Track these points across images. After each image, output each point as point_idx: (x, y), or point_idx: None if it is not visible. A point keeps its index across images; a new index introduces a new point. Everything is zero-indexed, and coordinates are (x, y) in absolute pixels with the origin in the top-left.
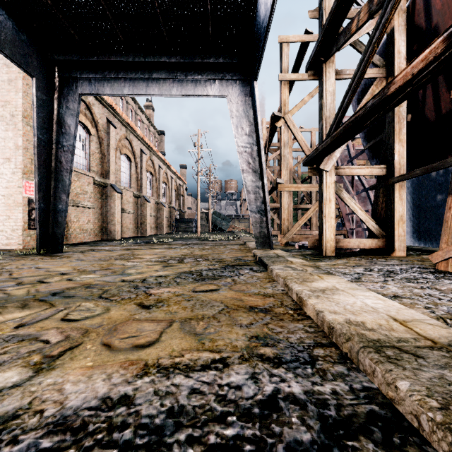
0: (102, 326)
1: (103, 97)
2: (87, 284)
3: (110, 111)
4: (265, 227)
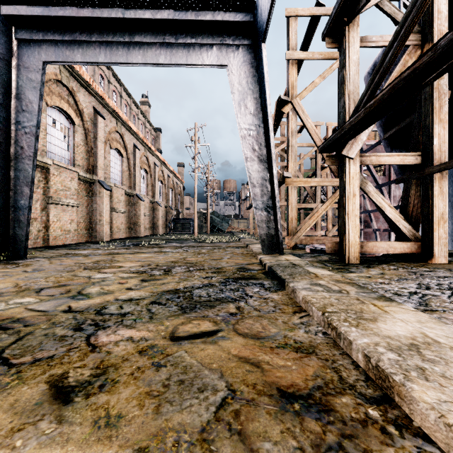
0: None
1: (89, 84)
2: (6, 318)
3: (98, 101)
4: (273, 228)
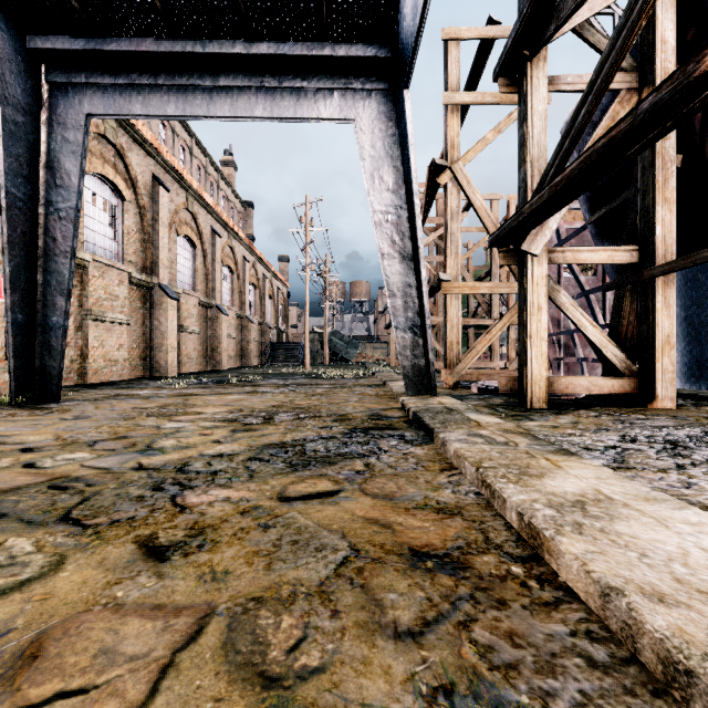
0: (4, 638)
1: (146, 138)
2: (60, 477)
3: (159, 163)
4: (421, 357)
